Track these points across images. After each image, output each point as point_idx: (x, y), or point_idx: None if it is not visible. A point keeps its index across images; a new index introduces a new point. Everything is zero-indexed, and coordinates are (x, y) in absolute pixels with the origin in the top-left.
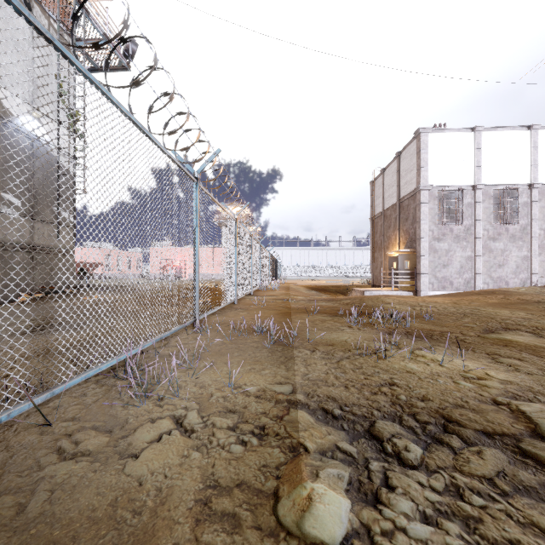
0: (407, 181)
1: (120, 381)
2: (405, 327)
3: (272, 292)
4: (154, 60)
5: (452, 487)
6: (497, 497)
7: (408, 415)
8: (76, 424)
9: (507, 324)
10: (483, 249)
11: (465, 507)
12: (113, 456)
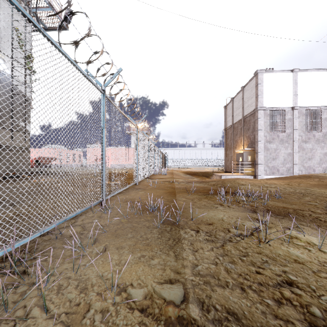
0: (249, 105)
1: None
2: (264, 205)
3: (162, 176)
4: None
5: None
6: None
7: None
8: None
9: None
10: (298, 148)
11: None
12: None
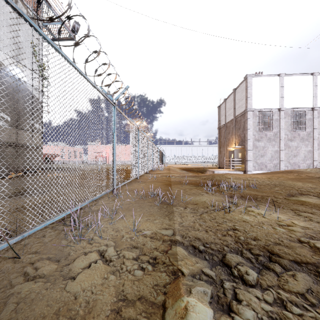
0: (239, 106)
1: (66, 227)
2: (240, 193)
3: (160, 171)
4: (88, 29)
5: (278, 300)
6: (309, 308)
7: (246, 250)
8: (37, 256)
9: (301, 191)
10: (284, 146)
11: (288, 315)
12: (59, 278)
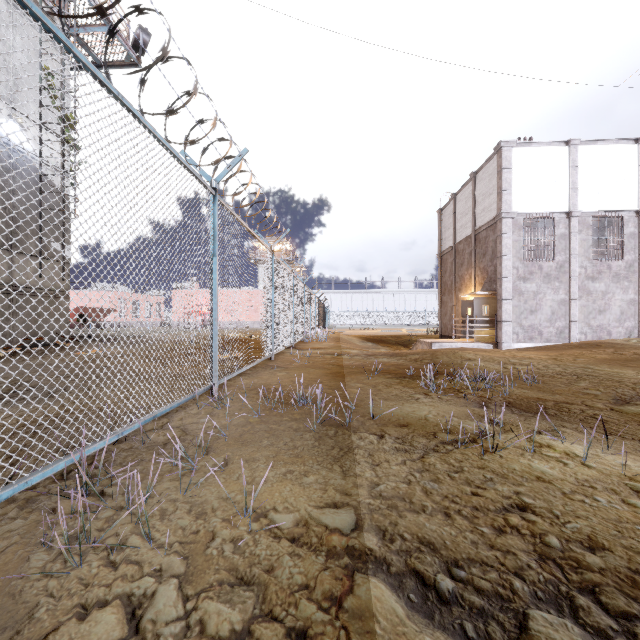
0: (485, 208)
1: (65, 501)
2: (503, 395)
3: (319, 344)
4: None
5: None
6: None
7: (581, 593)
8: None
9: None
10: (579, 291)
11: None
12: None
